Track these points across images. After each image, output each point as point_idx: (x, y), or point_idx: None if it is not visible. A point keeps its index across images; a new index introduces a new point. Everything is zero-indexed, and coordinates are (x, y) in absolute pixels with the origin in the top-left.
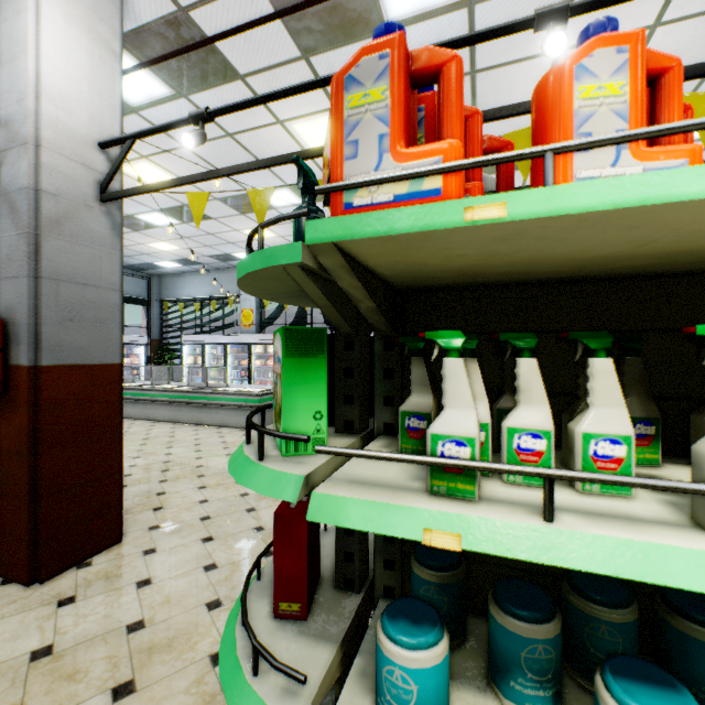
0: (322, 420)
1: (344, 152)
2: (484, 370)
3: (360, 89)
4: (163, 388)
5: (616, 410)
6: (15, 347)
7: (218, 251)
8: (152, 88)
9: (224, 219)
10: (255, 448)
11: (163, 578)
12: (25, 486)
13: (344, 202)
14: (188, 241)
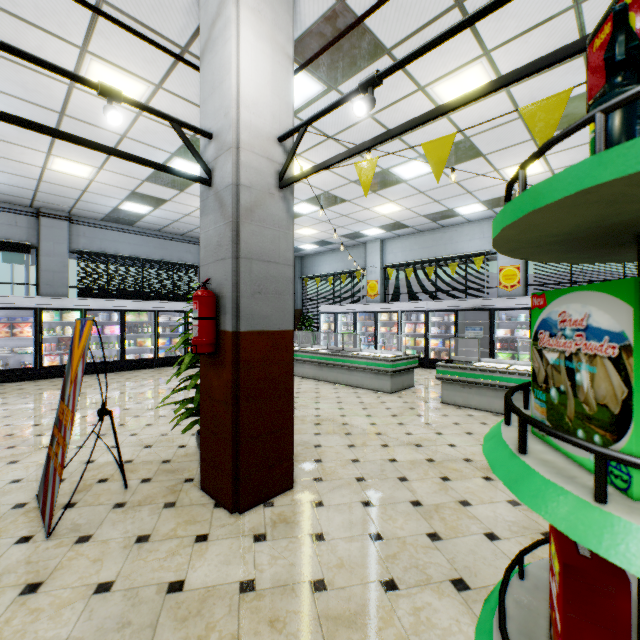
0: None
1: None
2: None
3: None
4: (308, 350)
5: None
6: (223, 316)
7: (349, 231)
8: (308, 89)
9: (356, 200)
10: (547, 466)
11: (334, 537)
12: (230, 430)
13: None
14: (325, 225)
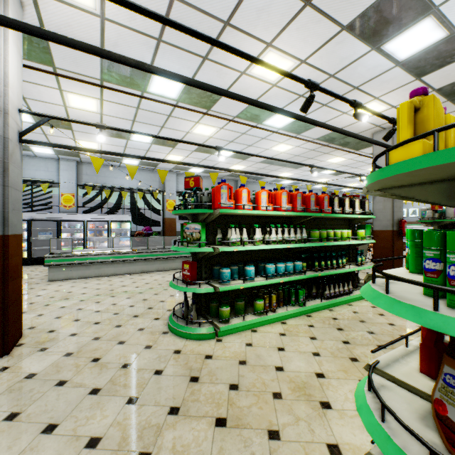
0: (205, 240)
1: (221, 198)
2: (222, 231)
3: (223, 189)
4: None
5: (246, 235)
6: None
7: None
8: None
9: None
10: (192, 247)
11: (81, 331)
12: None
13: (221, 205)
14: None
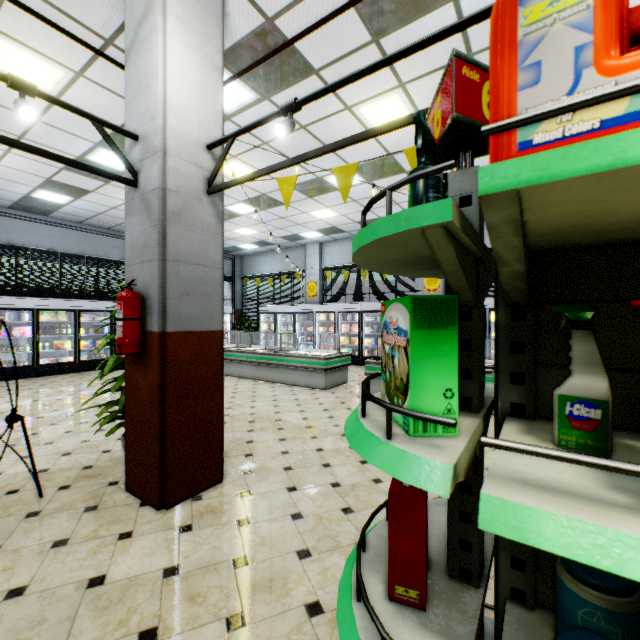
0: (452, 398)
1: (517, 81)
2: None
3: None
4: (246, 350)
5: None
6: (149, 317)
7: (288, 232)
8: (242, 96)
9: (294, 204)
10: (373, 423)
11: (258, 520)
12: (156, 429)
13: (517, 141)
14: (264, 226)
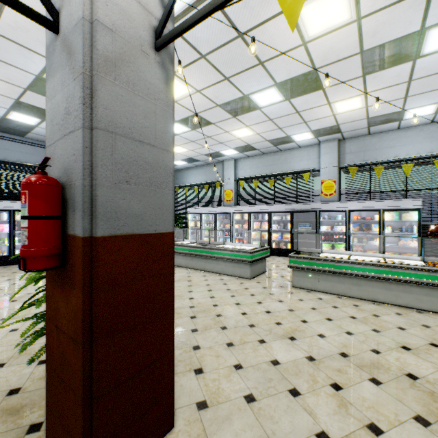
0: None
1: None
2: None
3: None
4: (181, 243)
5: None
6: (71, 214)
7: (211, 150)
8: None
9: (220, 123)
10: None
11: None
12: (80, 383)
13: None
14: (193, 144)
